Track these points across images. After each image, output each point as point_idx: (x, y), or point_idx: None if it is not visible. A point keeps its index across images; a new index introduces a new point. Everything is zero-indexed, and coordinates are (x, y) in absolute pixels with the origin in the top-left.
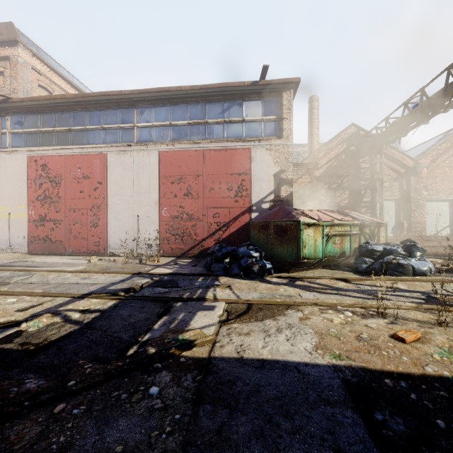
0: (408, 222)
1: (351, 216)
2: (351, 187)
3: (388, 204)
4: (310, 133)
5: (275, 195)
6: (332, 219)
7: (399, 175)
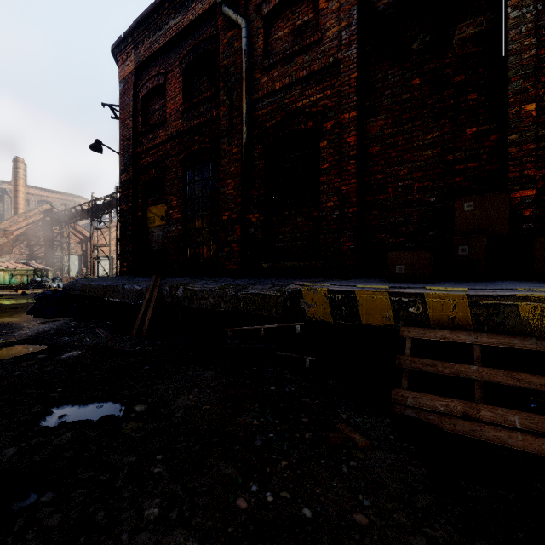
0: (86, 269)
1: (31, 266)
2: (47, 245)
3: (75, 257)
4: (15, 189)
5: None
6: (17, 267)
7: (81, 240)
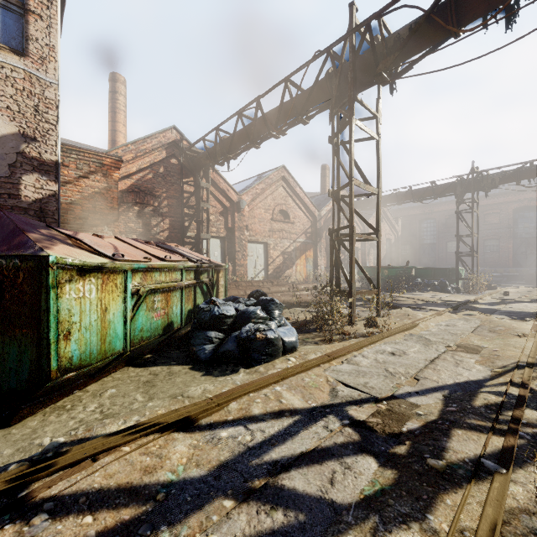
0: (233, 265)
1: (180, 254)
2: (172, 215)
3: (215, 242)
4: (112, 127)
5: (3, 192)
6: (147, 256)
7: (225, 209)
